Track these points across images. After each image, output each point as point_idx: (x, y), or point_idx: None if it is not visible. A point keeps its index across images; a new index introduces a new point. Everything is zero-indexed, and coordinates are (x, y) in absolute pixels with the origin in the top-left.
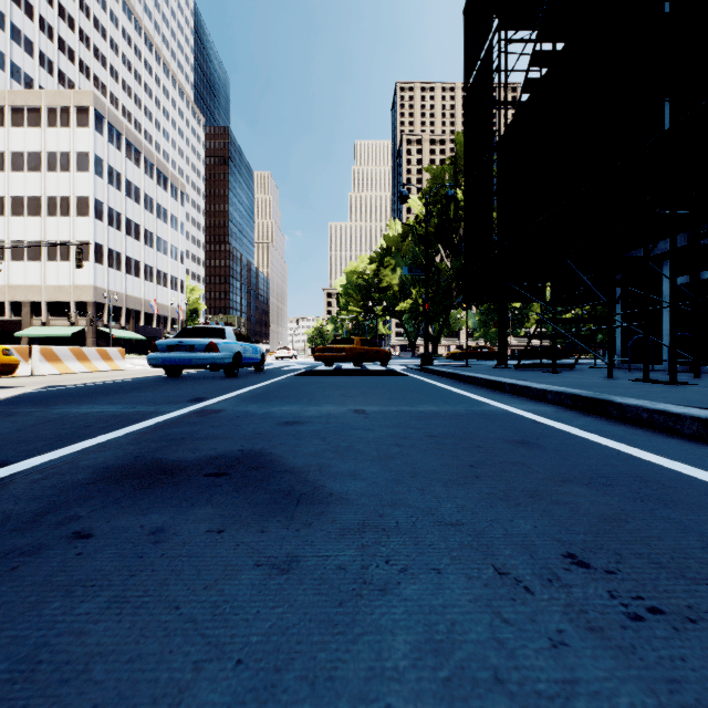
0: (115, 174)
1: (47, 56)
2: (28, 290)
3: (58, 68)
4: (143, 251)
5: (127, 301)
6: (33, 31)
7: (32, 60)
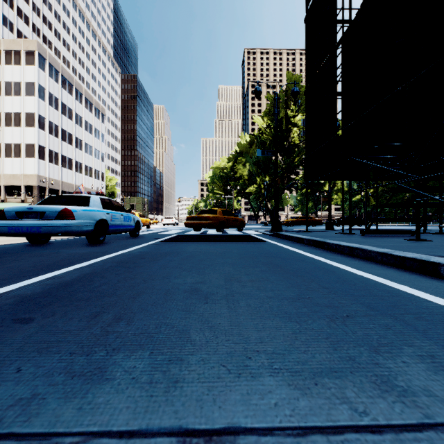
0: (54, 98)
1: (8, 19)
2: None
3: (16, 28)
4: (74, 152)
5: (63, 186)
6: None
7: None
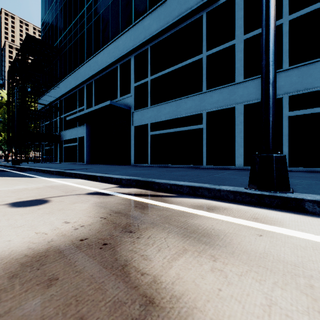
0: None
1: None
2: None
3: None
4: None
5: None
6: None
7: None
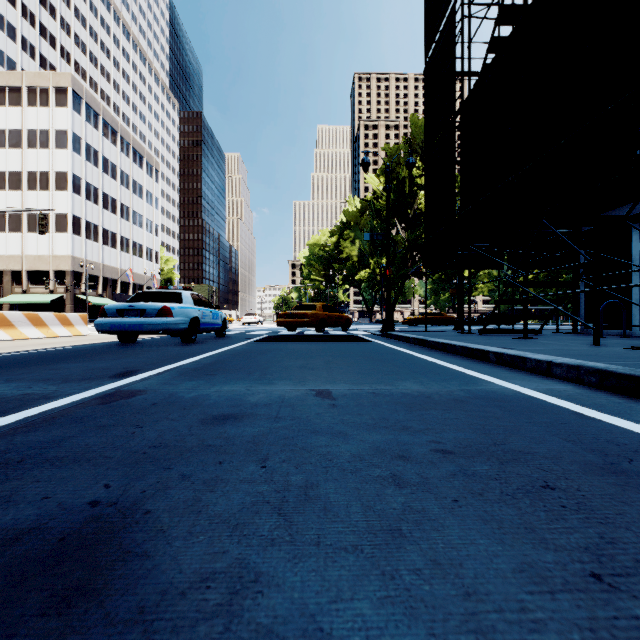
0: (92, 151)
1: (29, 42)
2: (9, 259)
3: (39, 52)
4: (119, 224)
5: (104, 270)
6: (16, 17)
7: (15, 44)
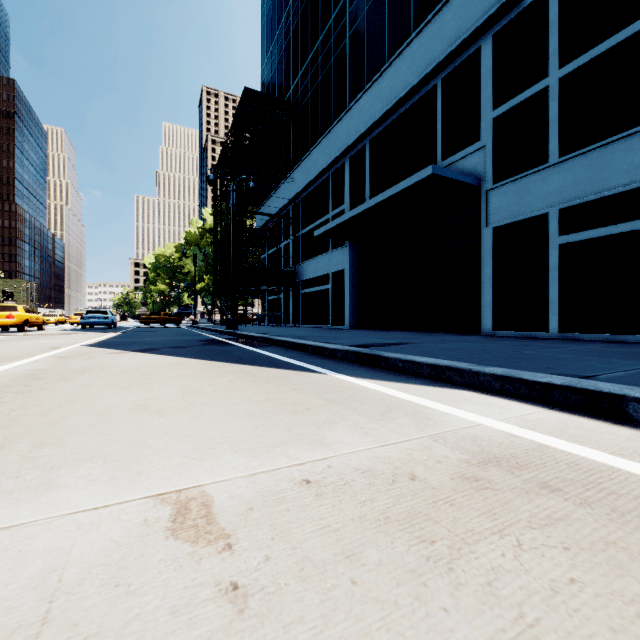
0: None
1: None
2: None
3: None
4: None
5: None
6: None
7: None
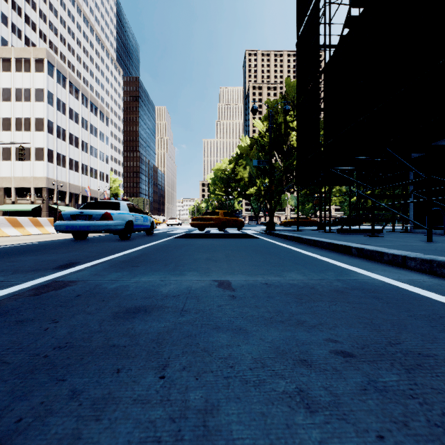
0: (61, 103)
1: (17, 27)
2: (2, 180)
3: (24, 34)
4: (80, 155)
5: (70, 187)
6: (8, 9)
7: (7, 28)
